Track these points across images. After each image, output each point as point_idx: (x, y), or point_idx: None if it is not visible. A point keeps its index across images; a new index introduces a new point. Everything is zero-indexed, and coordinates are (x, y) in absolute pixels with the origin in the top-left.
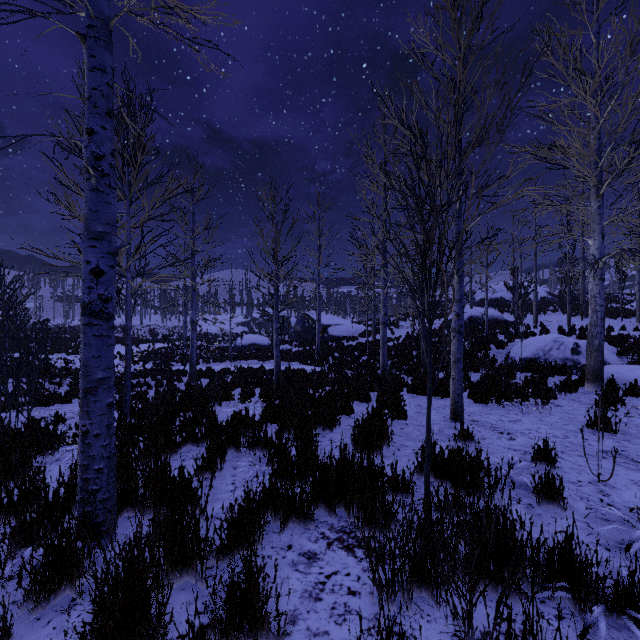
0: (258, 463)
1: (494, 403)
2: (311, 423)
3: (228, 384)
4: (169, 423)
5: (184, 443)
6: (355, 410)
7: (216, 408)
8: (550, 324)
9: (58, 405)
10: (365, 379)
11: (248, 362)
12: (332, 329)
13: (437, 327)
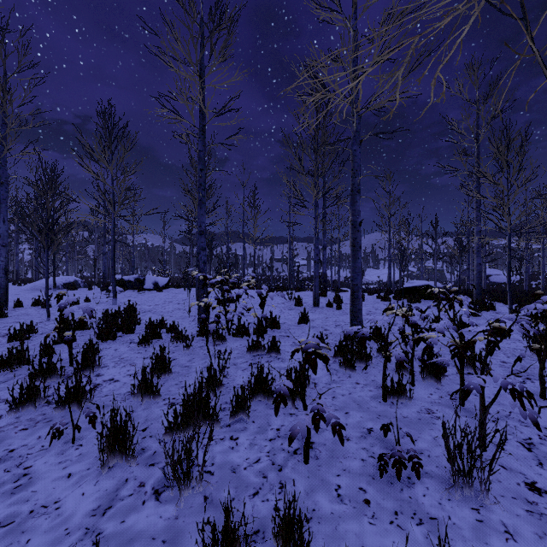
0: None
1: None
2: None
3: None
4: None
5: None
6: None
7: None
8: None
9: None
10: None
11: None
12: (492, 278)
13: None
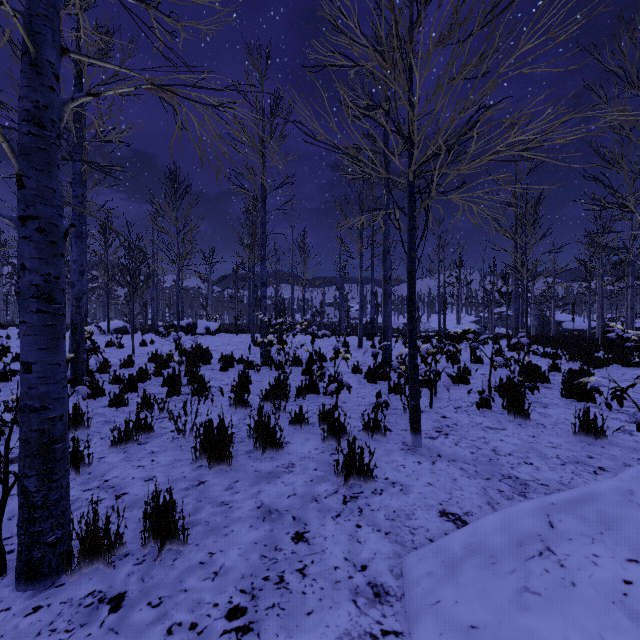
0: None
1: None
2: None
3: None
4: None
5: None
6: None
7: None
8: None
9: None
10: None
11: None
12: (565, 324)
13: None
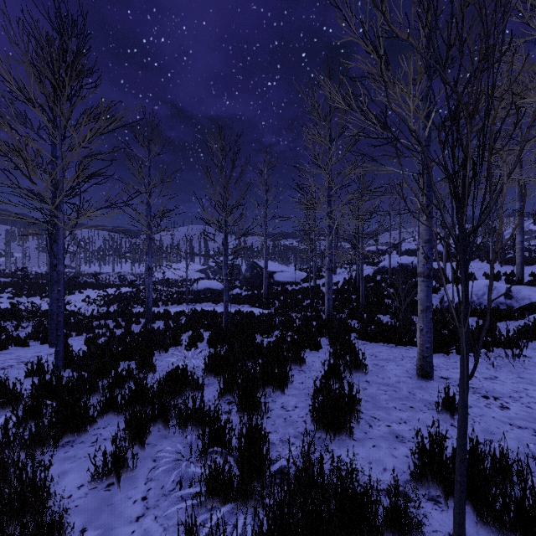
0: (189, 450)
1: (454, 353)
2: (259, 383)
3: (179, 328)
4: (94, 382)
5: (103, 413)
6: (306, 361)
7: (161, 356)
8: (473, 271)
9: (13, 348)
10: (312, 323)
11: (202, 305)
12: (277, 275)
13: (370, 273)
